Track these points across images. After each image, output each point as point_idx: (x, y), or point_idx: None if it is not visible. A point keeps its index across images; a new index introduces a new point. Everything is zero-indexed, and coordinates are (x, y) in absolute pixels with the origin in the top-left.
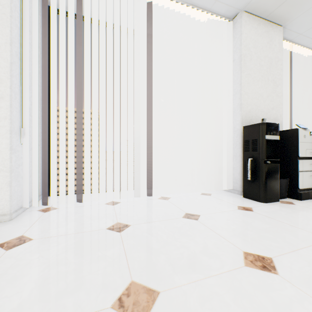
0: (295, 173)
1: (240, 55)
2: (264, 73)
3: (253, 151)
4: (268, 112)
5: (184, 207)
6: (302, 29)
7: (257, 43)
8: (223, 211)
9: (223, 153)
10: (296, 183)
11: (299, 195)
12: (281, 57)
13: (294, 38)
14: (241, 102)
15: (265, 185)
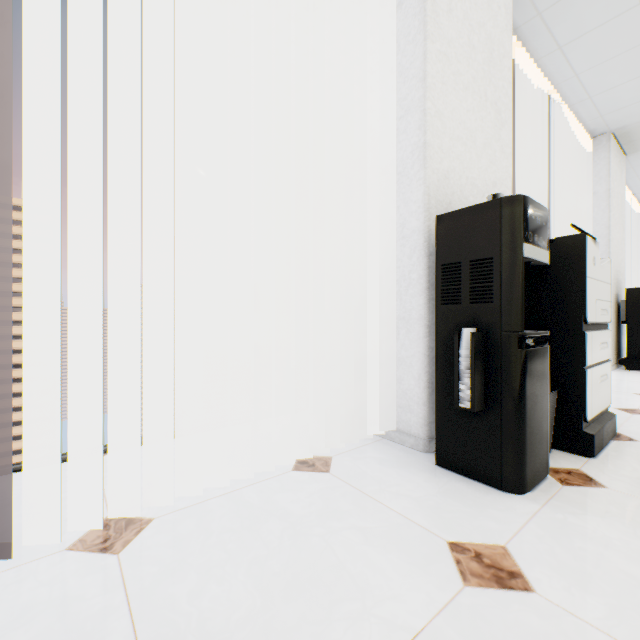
0: (575, 372)
1: None
2: (479, 75)
3: (478, 302)
4: (487, 193)
5: None
6: None
7: None
8: None
9: (364, 310)
10: (578, 403)
11: (588, 442)
12: (509, 48)
13: (523, 23)
14: (426, 137)
15: (524, 430)
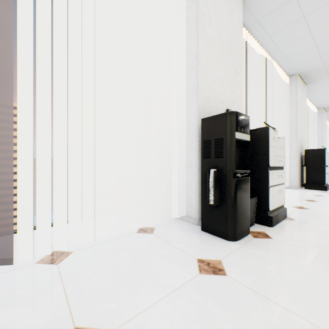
0: (264, 189)
1: (196, 11)
2: (225, 52)
3: (217, 157)
4: (229, 106)
5: (83, 294)
6: (260, 13)
7: (217, 5)
8: (171, 292)
9: (172, 161)
10: (266, 202)
11: (270, 220)
12: (241, 38)
13: (250, 25)
14: (198, 82)
15: (235, 213)
